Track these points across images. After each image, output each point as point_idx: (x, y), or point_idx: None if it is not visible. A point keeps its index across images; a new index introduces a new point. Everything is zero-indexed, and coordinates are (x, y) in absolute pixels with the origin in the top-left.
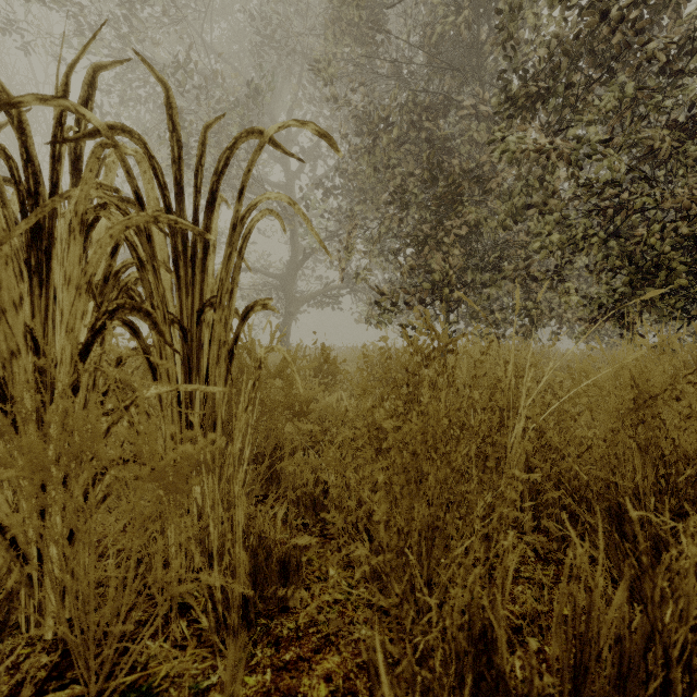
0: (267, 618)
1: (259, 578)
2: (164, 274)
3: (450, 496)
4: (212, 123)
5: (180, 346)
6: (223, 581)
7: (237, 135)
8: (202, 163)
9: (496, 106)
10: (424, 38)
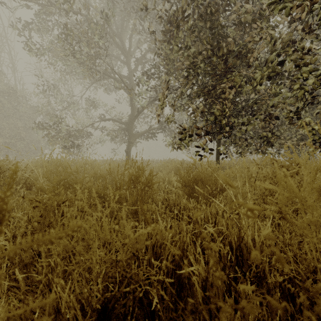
0: None
1: None
2: None
3: None
4: None
5: None
6: None
7: None
8: None
9: None
10: None
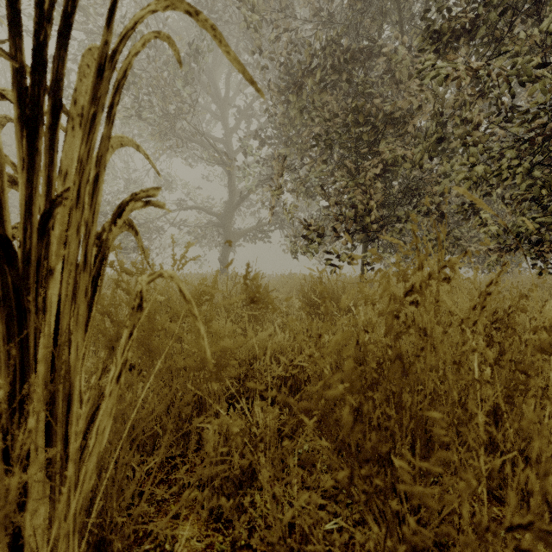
0: None
1: None
2: None
3: None
4: None
5: None
6: None
7: None
8: None
9: (422, 41)
10: None
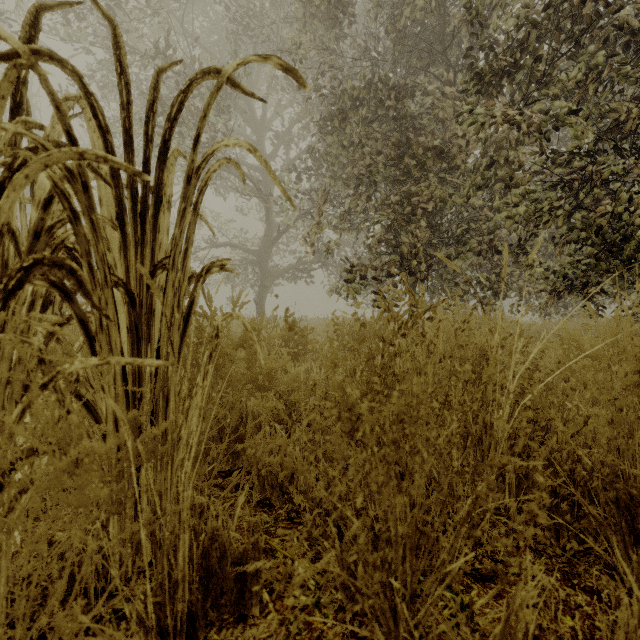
0: (220, 631)
1: (212, 583)
2: (112, 233)
3: (441, 496)
4: (167, 67)
5: (126, 313)
6: (163, 595)
7: (192, 76)
8: (154, 110)
9: (463, 81)
10: (392, 22)
